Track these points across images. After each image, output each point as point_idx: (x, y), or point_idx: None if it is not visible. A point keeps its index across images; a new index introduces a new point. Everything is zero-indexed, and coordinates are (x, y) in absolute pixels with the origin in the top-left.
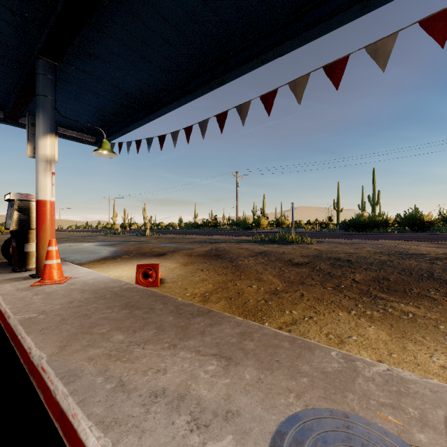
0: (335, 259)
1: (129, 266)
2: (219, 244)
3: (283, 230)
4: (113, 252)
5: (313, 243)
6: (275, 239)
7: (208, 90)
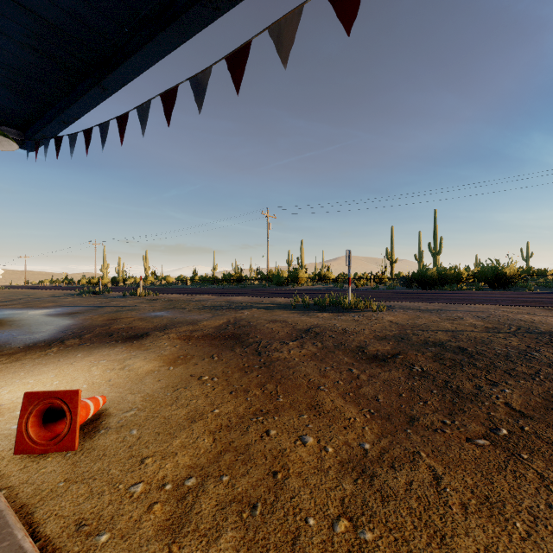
0: (436, 345)
1: (60, 368)
2: (241, 313)
3: (328, 287)
4: (60, 330)
5: (380, 310)
6: (325, 304)
7: (210, 14)
